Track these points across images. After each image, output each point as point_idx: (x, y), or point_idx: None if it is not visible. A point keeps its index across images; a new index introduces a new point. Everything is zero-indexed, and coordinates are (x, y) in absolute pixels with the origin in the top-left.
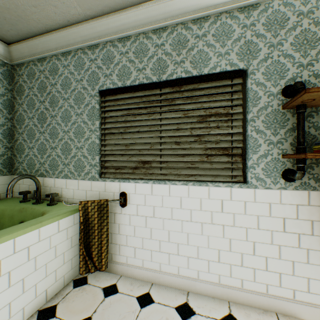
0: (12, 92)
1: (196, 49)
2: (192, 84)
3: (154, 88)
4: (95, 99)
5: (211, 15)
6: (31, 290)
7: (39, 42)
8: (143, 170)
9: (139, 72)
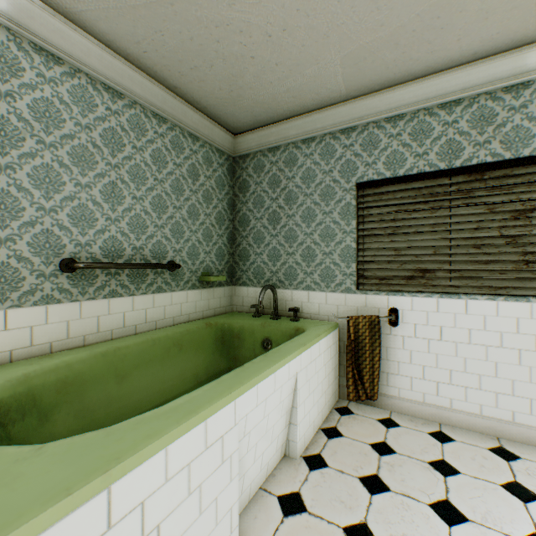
0: (233, 189)
1: (510, 124)
2: (500, 170)
3: (439, 177)
4: (351, 194)
5: (535, 80)
6: (316, 404)
7: (275, 130)
8: (422, 281)
9: (418, 158)
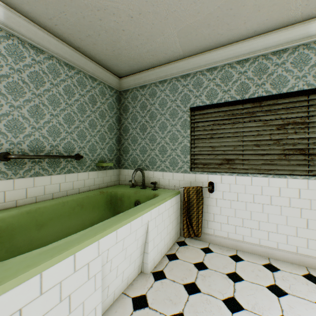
0: (119, 110)
1: (275, 74)
2: (271, 100)
3: (237, 104)
4: (187, 114)
5: (289, 48)
6: (163, 240)
7: (143, 75)
8: (227, 166)
9: (224, 93)
